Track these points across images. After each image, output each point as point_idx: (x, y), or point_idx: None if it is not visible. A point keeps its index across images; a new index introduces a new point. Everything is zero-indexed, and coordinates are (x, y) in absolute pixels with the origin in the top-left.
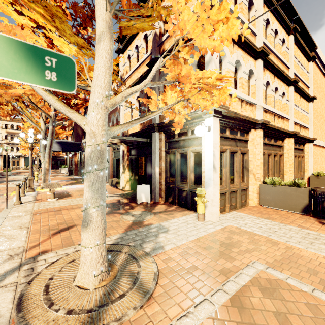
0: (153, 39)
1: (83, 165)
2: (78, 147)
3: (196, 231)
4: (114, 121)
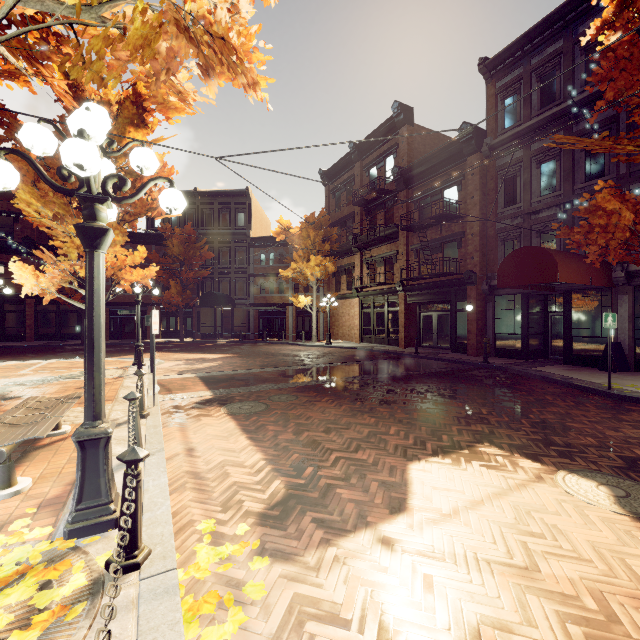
0: None
1: None
2: None
3: None
4: None
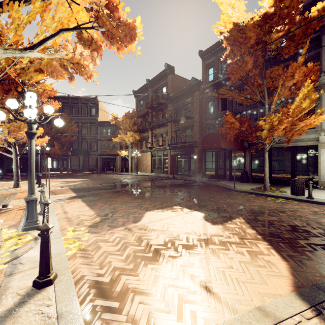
0: None
1: None
2: None
3: None
4: None
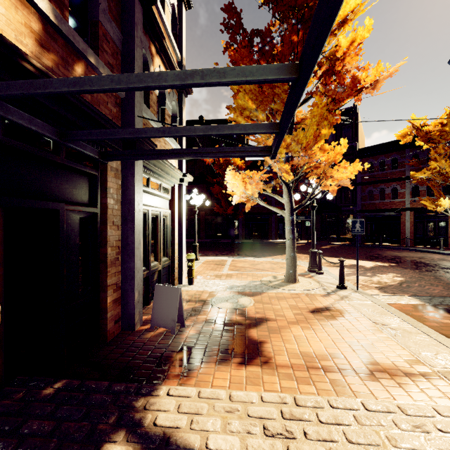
0: None
1: None
2: None
3: (214, 281)
4: None
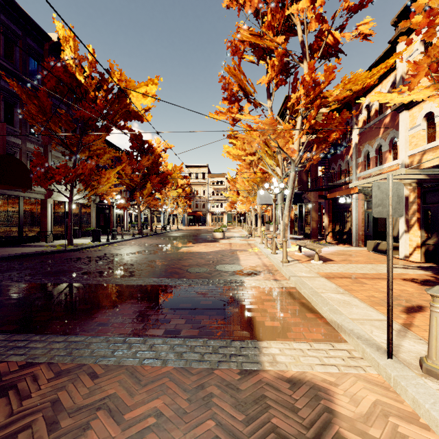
0: None
1: (305, 221)
2: (300, 197)
3: None
4: (370, 153)
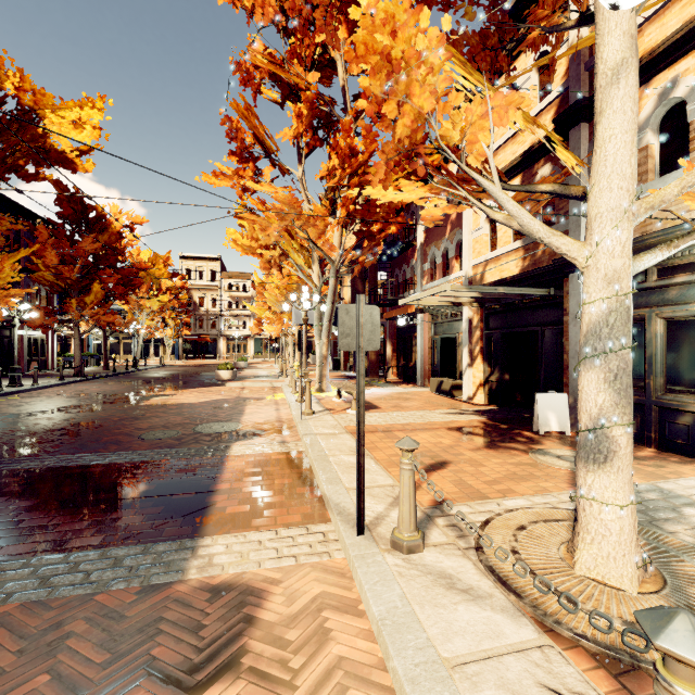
0: (571, 58)
1: None
2: None
3: None
4: (437, 258)
